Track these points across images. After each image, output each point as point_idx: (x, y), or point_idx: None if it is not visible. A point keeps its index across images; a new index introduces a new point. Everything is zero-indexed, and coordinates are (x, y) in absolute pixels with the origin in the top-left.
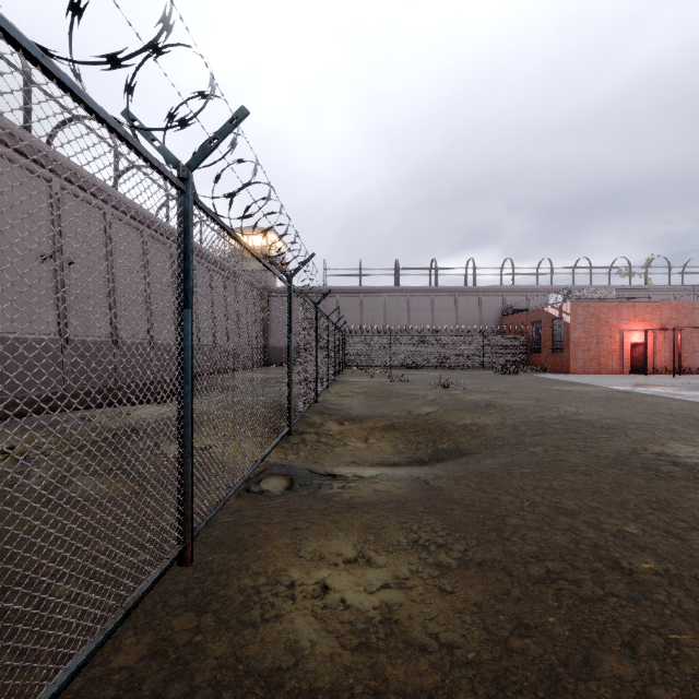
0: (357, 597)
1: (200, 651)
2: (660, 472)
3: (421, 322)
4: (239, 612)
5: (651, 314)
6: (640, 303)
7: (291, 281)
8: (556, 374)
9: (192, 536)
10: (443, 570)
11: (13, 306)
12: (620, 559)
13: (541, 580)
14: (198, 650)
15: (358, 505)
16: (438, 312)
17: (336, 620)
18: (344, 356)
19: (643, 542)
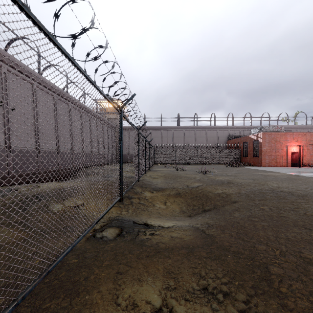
0: None
1: None
2: None
3: (189, 143)
4: None
5: (301, 138)
6: (296, 132)
7: (121, 110)
8: (255, 166)
9: None
10: None
11: None
12: None
13: None
14: None
15: (162, 250)
16: (198, 138)
17: None
18: (154, 158)
19: None
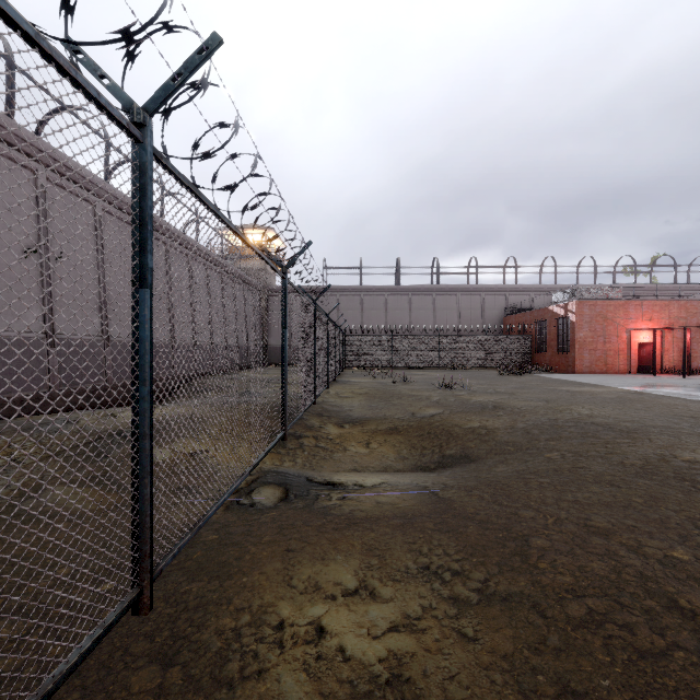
0: (359, 645)
1: None
2: (697, 483)
3: (422, 322)
4: (214, 665)
5: (659, 312)
6: (648, 301)
7: (285, 272)
8: (562, 374)
9: (151, 576)
10: (462, 607)
11: None
12: (676, 596)
13: (583, 624)
14: None
15: (360, 520)
16: (440, 312)
17: (333, 679)
18: (344, 356)
19: (699, 572)
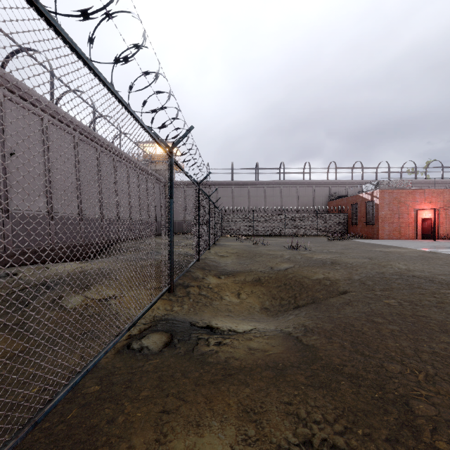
0: None
1: None
2: None
3: (273, 205)
4: None
5: (436, 197)
6: (428, 190)
7: (171, 151)
8: (370, 239)
9: None
10: None
11: None
12: None
13: None
14: None
15: (234, 371)
16: (285, 198)
17: None
18: (221, 228)
19: None
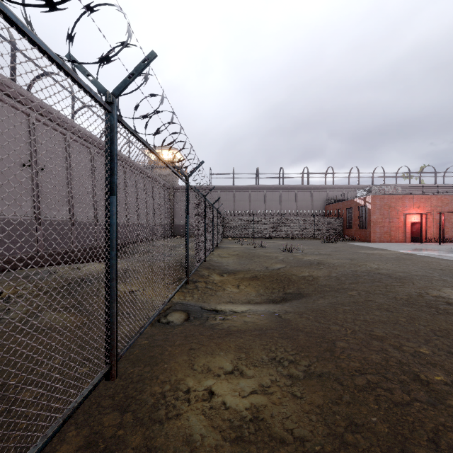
0: (234, 401)
1: (121, 442)
2: (439, 309)
3: (273, 208)
4: (150, 411)
5: (424, 203)
6: (417, 195)
7: (188, 180)
8: (362, 242)
9: (116, 359)
10: (294, 380)
11: (3, 197)
12: (419, 373)
13: (364, 388)
14: (120, 441)
15: (234, 332)
16: (284, 202)
17: (219, 418)
18: (223, 231)
19: (434, 360)
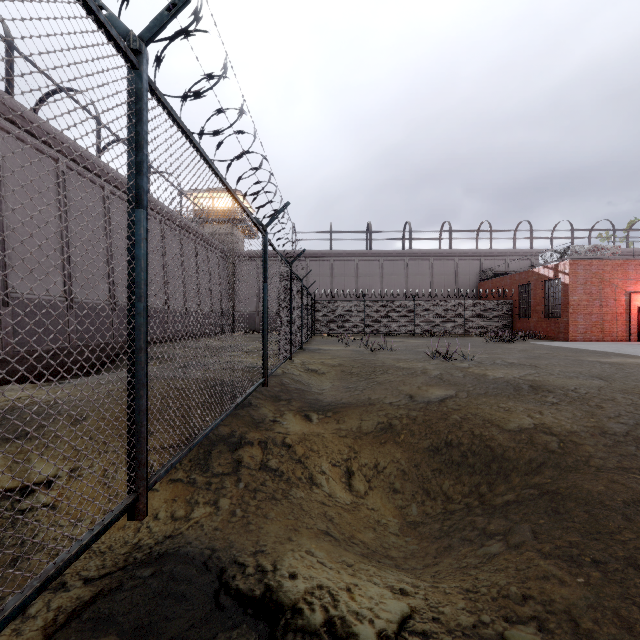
0: None
1: None
2: None
3: (394, 288)
4: None
5: None
6: None
7: (137, 47)
8: (554, 341)
9: None
10: None
11: None
12: None
13: None
14: None
15: None
16: (412, 277)
17: None
18: (314, 322)
19: None
